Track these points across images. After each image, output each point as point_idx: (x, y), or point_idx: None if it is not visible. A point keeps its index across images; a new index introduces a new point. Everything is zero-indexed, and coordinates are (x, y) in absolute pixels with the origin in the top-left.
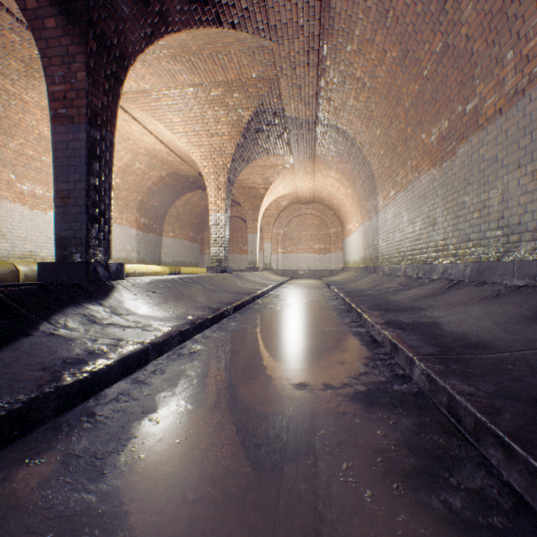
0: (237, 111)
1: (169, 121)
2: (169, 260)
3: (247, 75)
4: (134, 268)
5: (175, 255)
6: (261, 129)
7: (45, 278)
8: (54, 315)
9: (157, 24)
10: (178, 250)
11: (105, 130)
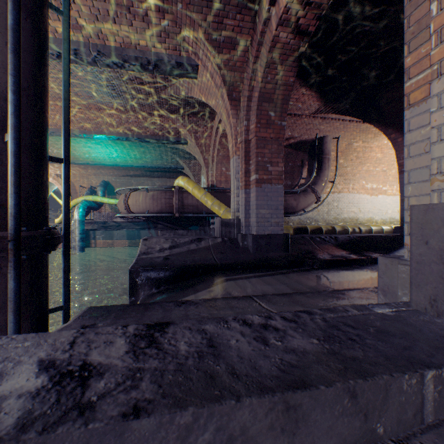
0: None
1: None
2: None
3: None
4: None
5: None
6: None
7: (396, 232)
8: None
9: None
10: None
11: None
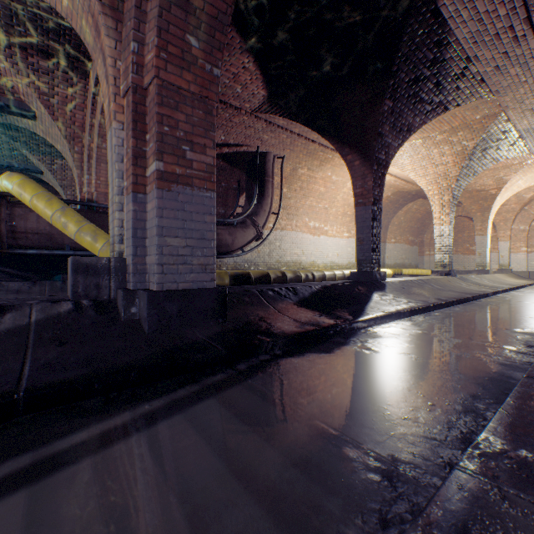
0: (460, 143)
1: (399, 164)
2: (390, 263)
3: (471, 119)
4: None
5: (396, 258)
6: (487, 147)
7: (353, 279)
8: (372, 294)
9: (404, 136)
10: (398, 254)
11: (377, 204)
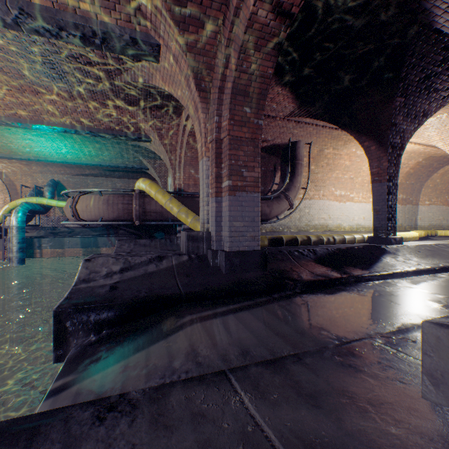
0: None
1: (425, 136)
2: (423, 224)
3: None
4: (399, 235)
5: (430, 219)
6: None
7: (369, 242)
8: (383, 256)
9: (420, 120)
10: (433, 215)
11: (393, 180)
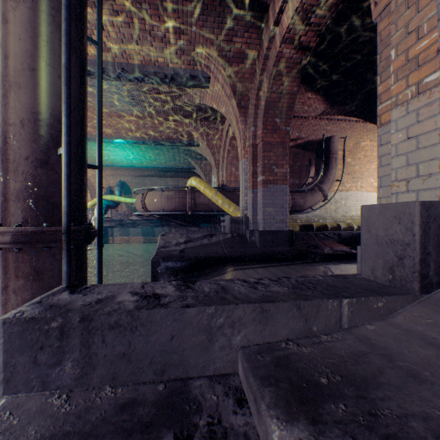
0: None
1: None
2: None
3: None
4: None
5: None
6: None
7: None
8: None
9: None
10: None
11: None
